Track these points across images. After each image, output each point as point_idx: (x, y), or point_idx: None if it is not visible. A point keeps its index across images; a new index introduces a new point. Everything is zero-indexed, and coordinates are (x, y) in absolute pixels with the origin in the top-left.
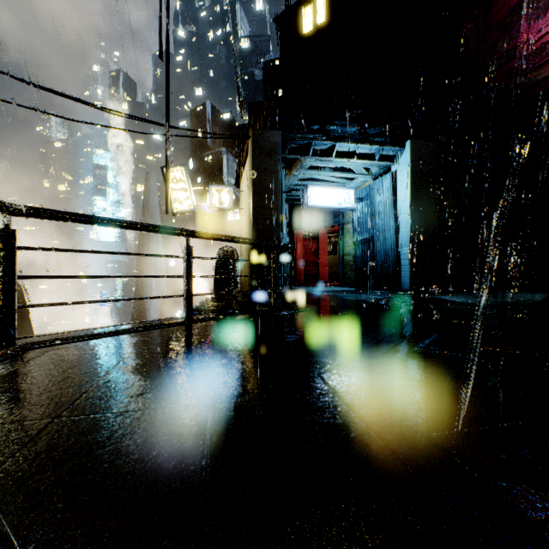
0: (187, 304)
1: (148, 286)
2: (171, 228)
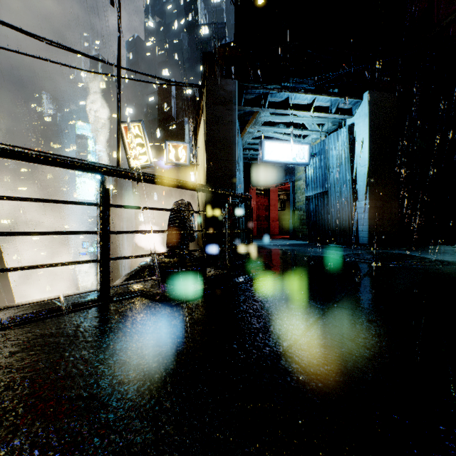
0: (100, 274)
1: (121, 238)
2: (69, 159)
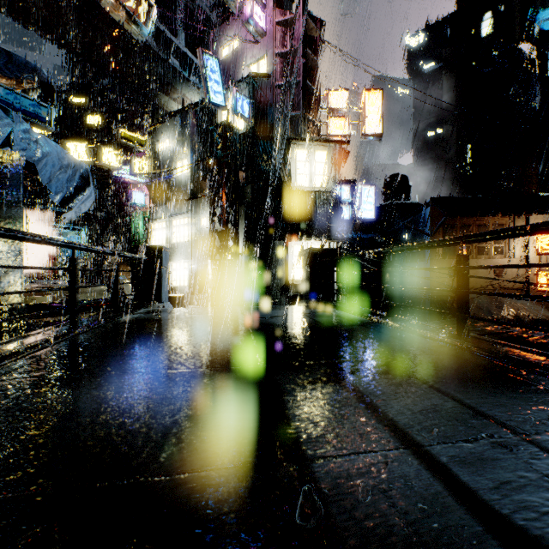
0: None
1: None
2: None
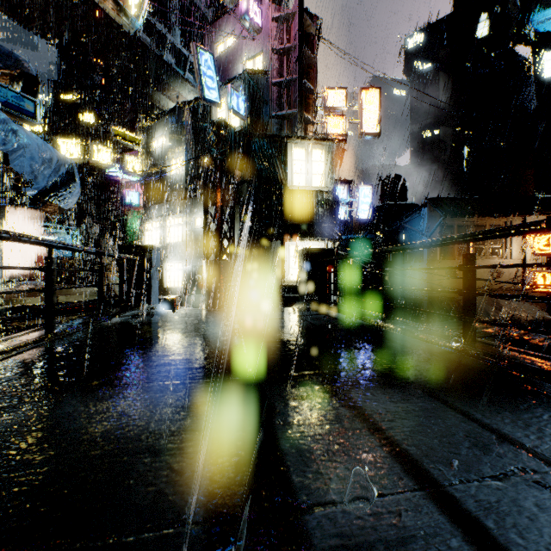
0: None
1: None
2: None
